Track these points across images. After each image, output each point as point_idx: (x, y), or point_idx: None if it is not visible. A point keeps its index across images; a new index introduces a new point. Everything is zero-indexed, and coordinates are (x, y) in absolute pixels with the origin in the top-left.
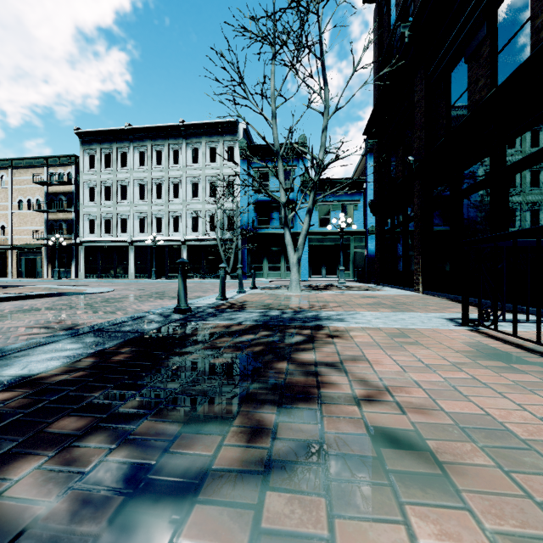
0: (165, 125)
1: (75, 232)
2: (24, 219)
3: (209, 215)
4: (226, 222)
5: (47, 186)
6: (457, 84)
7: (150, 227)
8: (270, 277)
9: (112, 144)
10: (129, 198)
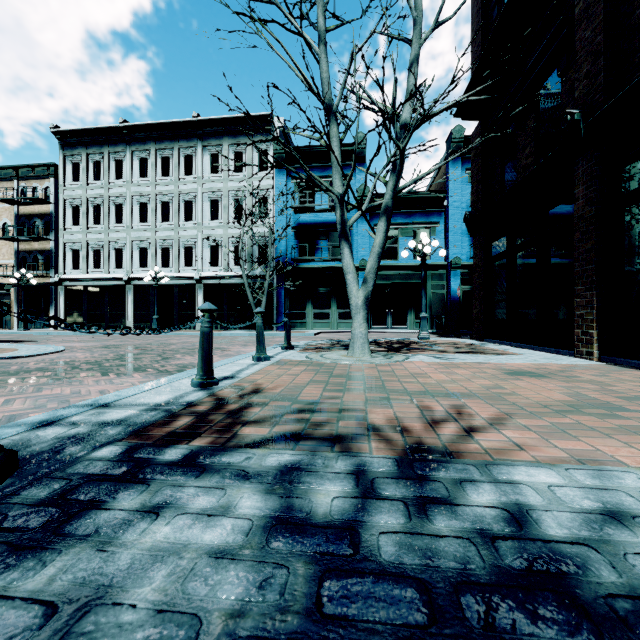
0: (174, 120)
1: (54, 267)
2: None
3: (234, 244)
4: (256, 253)
5: (17, 205)
6: None
7: (154, 260)
8: (316, 327)
9: (102, 148)
10: (125, 222)
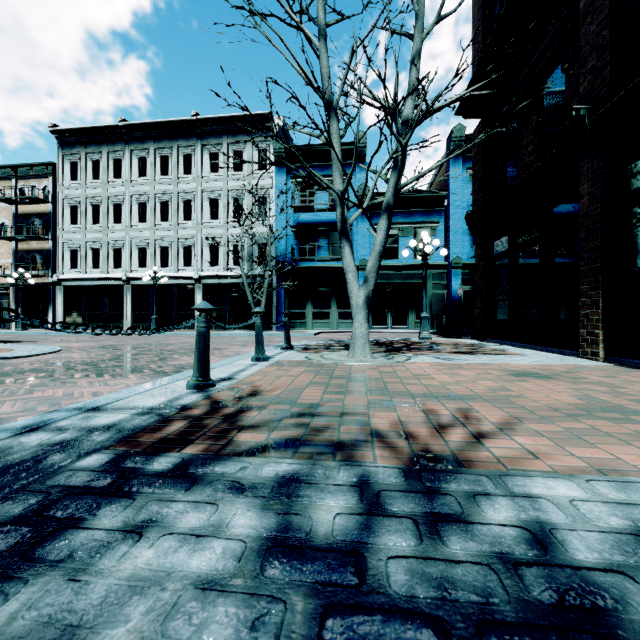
0: (173, 119)
1: (52, 266)
2: None
3: (233, 244)
4: (255, 253)
5: (15, 205)
6: None
7: (153, 260)
8: (315, 327)
9: (101, 147)
10: (124, 221)
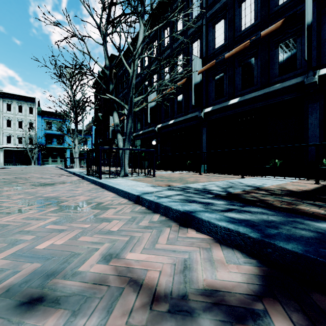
0: None
1: None
2: None
3: (18, 136)
4: (28, 140)
5: None
6: (107, 131)
7: None
8: (52, 164)
9: None
10: None
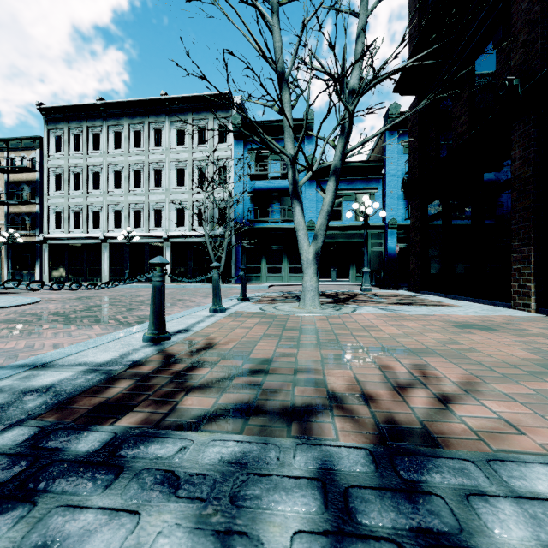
0: (144, 98)
1: (39, 227)
2: None
3: (197, 207)
4: (217, 215)
5: (7, 173)
6: None
7: (127, 221)
8: (269, 280)
9: (82, 123)
10: (102, 187)
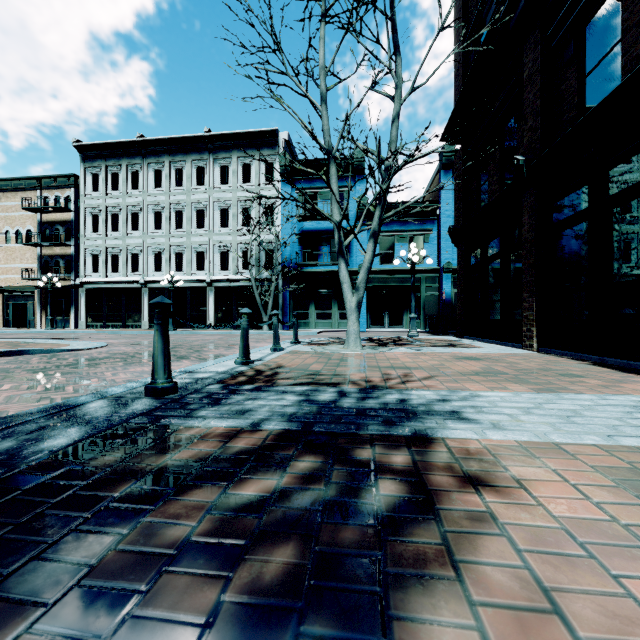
0: (187, 135)
1: (74, 270)
2: (12, 254)
3: (242, 250)
4: (263, 258)
5: (40, 213)
6: (598, 39)
7: (168, 265)
8: (318, 326)
9: (120, 160)
10: (142, 229)
